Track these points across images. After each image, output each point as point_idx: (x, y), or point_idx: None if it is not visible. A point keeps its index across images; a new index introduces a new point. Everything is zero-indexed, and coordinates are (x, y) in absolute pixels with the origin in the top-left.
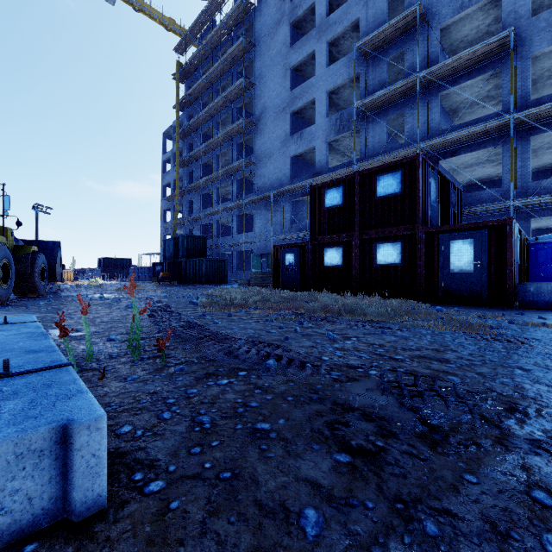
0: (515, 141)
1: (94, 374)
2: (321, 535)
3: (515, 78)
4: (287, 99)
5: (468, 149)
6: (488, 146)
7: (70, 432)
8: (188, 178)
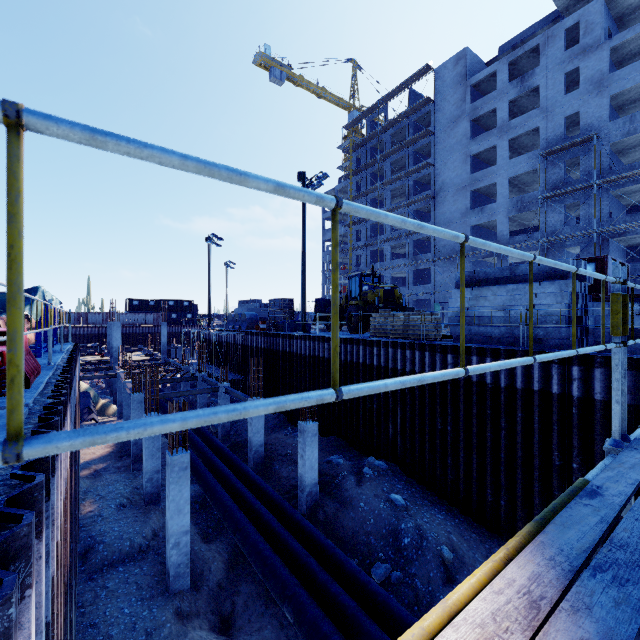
0: None
1: None
2: None
3: None
4: (468, 180)
5: (633, 233)
6: None
7: None
8: (355, 236)
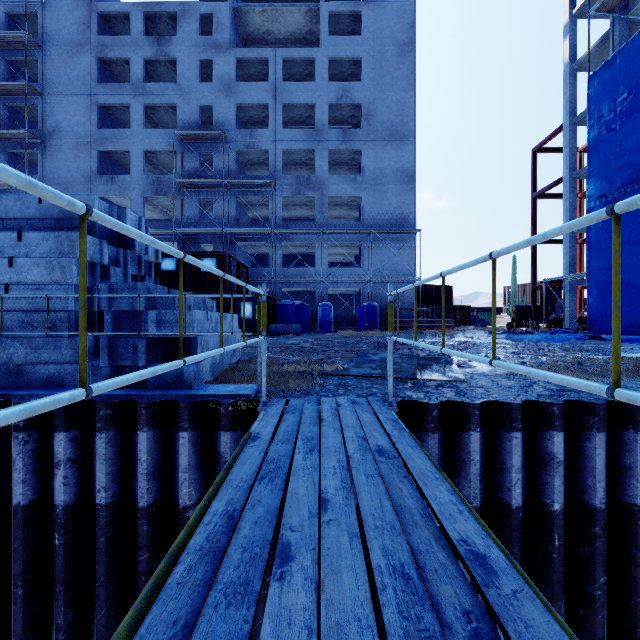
0: (275, 243)
1: None
2: None
3: (275, 206)
4: (94, 135)
5: (253, 239)
6: (263, 241)
7: None
8: None
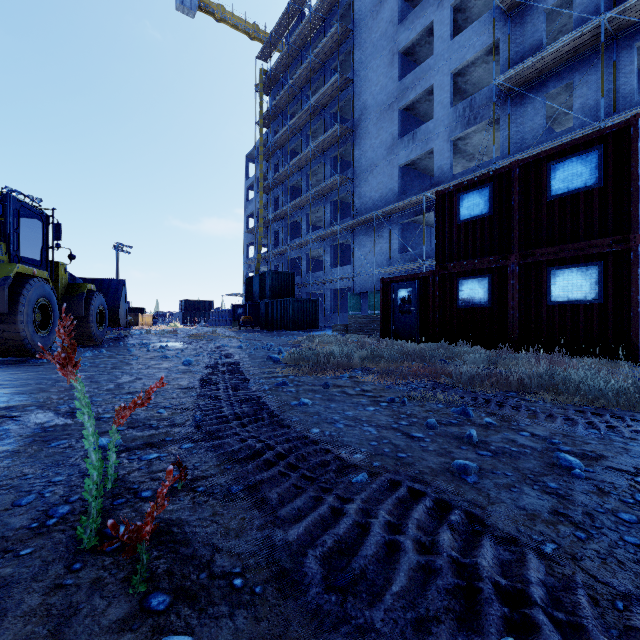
0: None
1: None
2: None
3: None
4: (395, 92)
5: None
6: None
7: None
8: (273, 205)
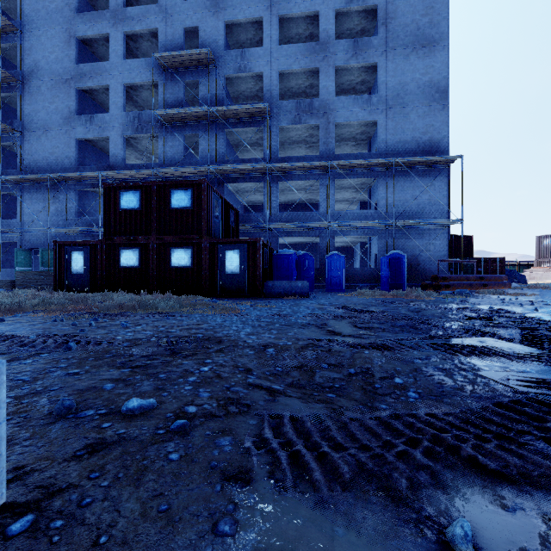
0: (270, 182)
1: None
2: (114, 387)
3: (270, 138)
4: (72, 71)
5: (244, 180)
6: (256, 181)
7: None
8: None
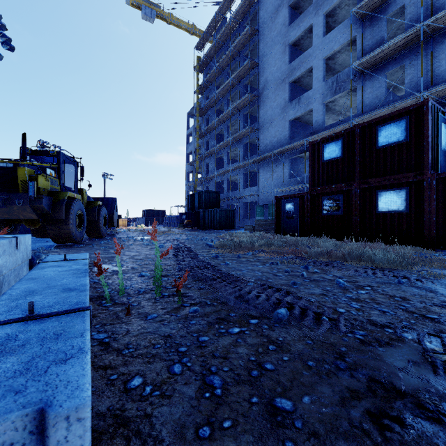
0: None
1: (122, 309)
2: None
3: None
4: (286, 71)
5: None
6: None
7: (46, 421)
8: (205, 146)
